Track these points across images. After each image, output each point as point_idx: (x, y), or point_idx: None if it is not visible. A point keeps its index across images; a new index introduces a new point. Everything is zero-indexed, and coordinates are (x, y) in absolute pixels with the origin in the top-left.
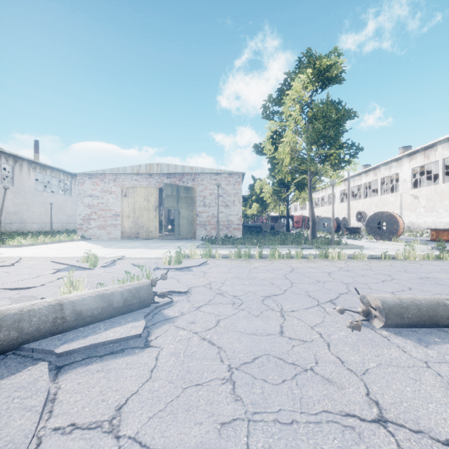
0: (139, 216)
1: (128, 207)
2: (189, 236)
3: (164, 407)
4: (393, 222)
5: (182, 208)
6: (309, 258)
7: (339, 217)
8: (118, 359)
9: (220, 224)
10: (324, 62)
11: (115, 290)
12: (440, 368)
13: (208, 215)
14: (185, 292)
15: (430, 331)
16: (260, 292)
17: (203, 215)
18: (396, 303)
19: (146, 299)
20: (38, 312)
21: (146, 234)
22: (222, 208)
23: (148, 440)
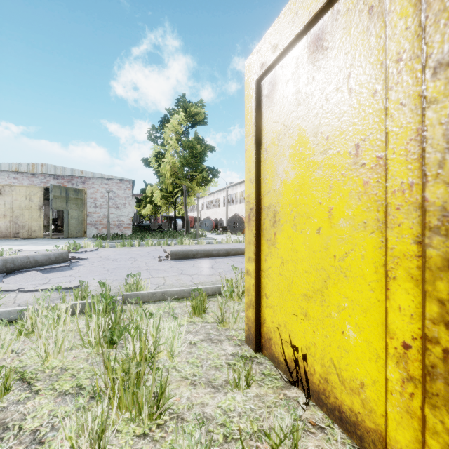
0: (19, 215)
1: (4, 205)
2: (79, 235)
3: (85, 274)
4: (241, 223)
5: (71, 208)
6: (171, 245)
7: (223, 218)
8: (62, 271)
9: (112, 224)
10: (193, 109)
11: (50, 253)
12: (175, 264)
13: (99, 215)
14: (86, 259)
15: (186, 260)
16: (129, 257)
17: (94, 216)
18: (176, 251)
19: (66, 258)
20: (20, 259)
21: (29, 234)
22: (114, 209)
23: (82, 276)
